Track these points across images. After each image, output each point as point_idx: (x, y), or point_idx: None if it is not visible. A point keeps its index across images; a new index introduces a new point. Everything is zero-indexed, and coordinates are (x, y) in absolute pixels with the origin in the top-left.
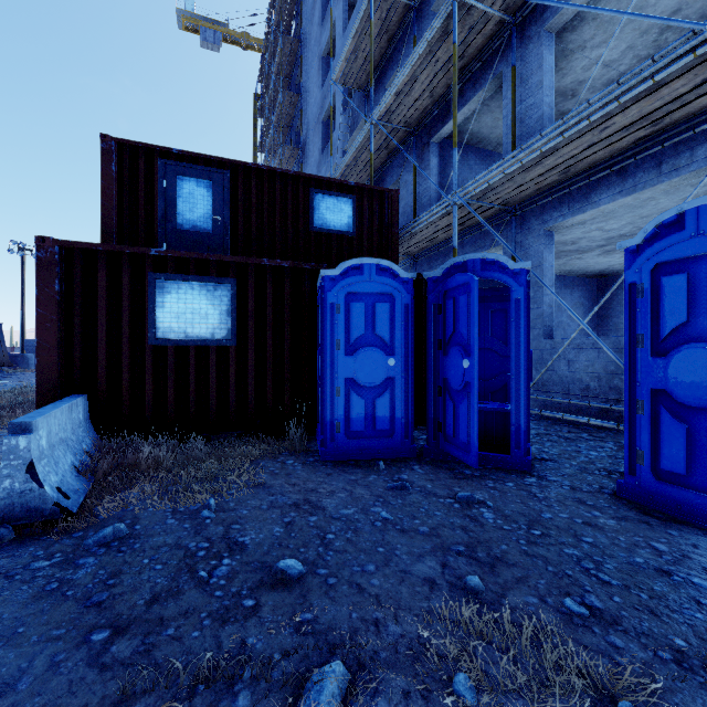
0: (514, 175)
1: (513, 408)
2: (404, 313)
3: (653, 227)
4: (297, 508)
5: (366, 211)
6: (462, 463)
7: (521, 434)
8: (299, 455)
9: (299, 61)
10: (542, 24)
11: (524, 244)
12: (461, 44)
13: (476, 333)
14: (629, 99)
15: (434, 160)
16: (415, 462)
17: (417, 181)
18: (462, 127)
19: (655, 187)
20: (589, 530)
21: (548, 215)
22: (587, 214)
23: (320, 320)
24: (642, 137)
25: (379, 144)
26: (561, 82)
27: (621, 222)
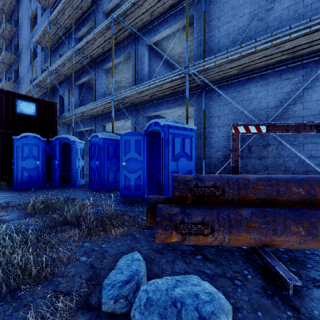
0: (89, 110)
1: (72, 173)
2: (43, 149)
3: (91, 136)
4: (0, 197)
5: (42, 108)
6: (59, 187)
7: (73, 179)
8: (5, 190)
9: (17, 10)
10: (102, 66)
11: (98, 128)
12: (80, 60)
13: (58, 155)
14: (106, 103)
15: (76, 91)
16: (45, 188)
17: (70, 96)
18: (87, 81)
19: (120, 120)
20: (72, 192)
21: (103, 121)
22: (111, 123)
23: (13, 150)
24: (116, 109)
25: (54, 78)
26: (116, 79)
27: (128, 124)
